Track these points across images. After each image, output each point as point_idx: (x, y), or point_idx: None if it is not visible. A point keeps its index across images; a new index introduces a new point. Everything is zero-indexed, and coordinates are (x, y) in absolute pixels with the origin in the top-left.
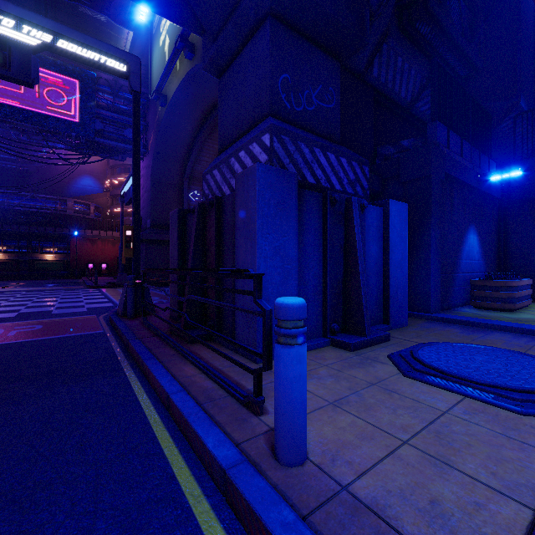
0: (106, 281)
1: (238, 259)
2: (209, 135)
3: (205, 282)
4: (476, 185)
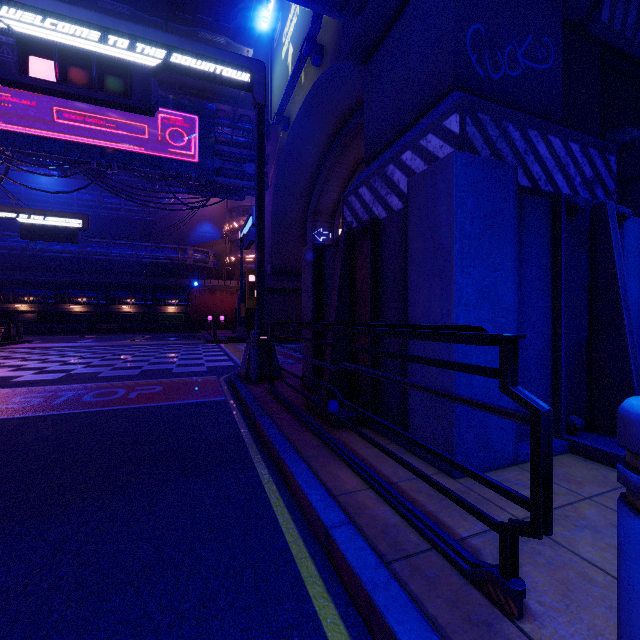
0: (225, 335)
1: (414, 309)
2: (337, 158)
3: (353, 342)
4: None
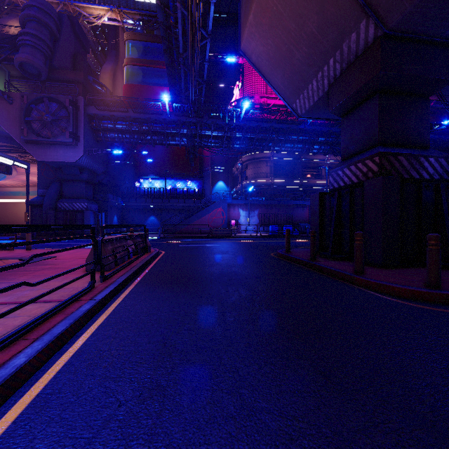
0: None
1: (85, 223)
2: None
3: None
4: (116, 206)
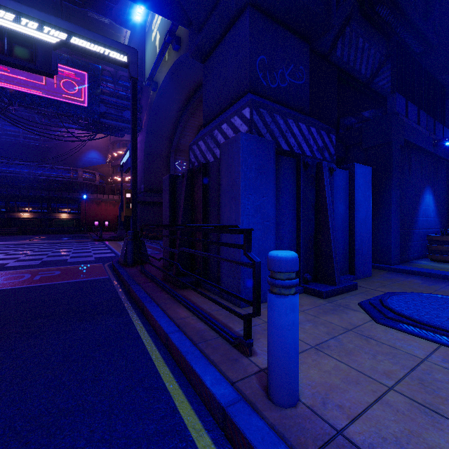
0: (108, 235)
1: (223, 217)
2: (192, 113)
3: (193, 237)
4: (432, 150)
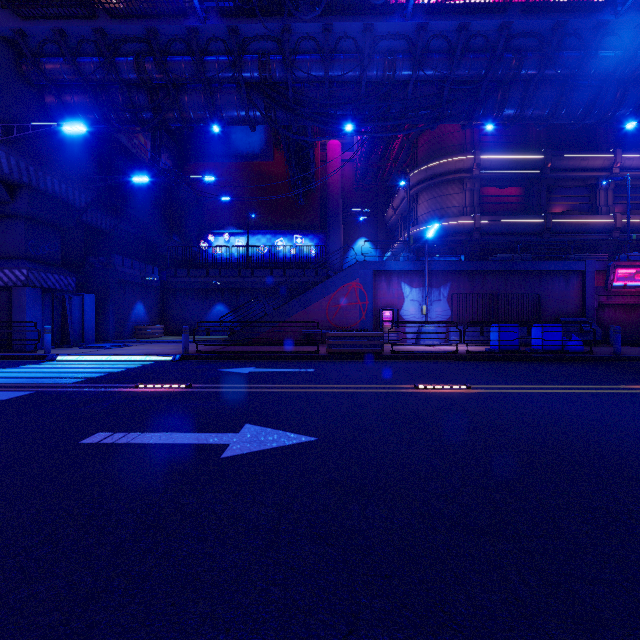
0: None
1: (15, 318)
2: None
3: None
4: (140, 282)
